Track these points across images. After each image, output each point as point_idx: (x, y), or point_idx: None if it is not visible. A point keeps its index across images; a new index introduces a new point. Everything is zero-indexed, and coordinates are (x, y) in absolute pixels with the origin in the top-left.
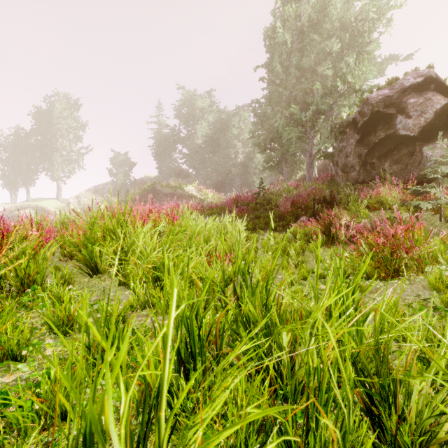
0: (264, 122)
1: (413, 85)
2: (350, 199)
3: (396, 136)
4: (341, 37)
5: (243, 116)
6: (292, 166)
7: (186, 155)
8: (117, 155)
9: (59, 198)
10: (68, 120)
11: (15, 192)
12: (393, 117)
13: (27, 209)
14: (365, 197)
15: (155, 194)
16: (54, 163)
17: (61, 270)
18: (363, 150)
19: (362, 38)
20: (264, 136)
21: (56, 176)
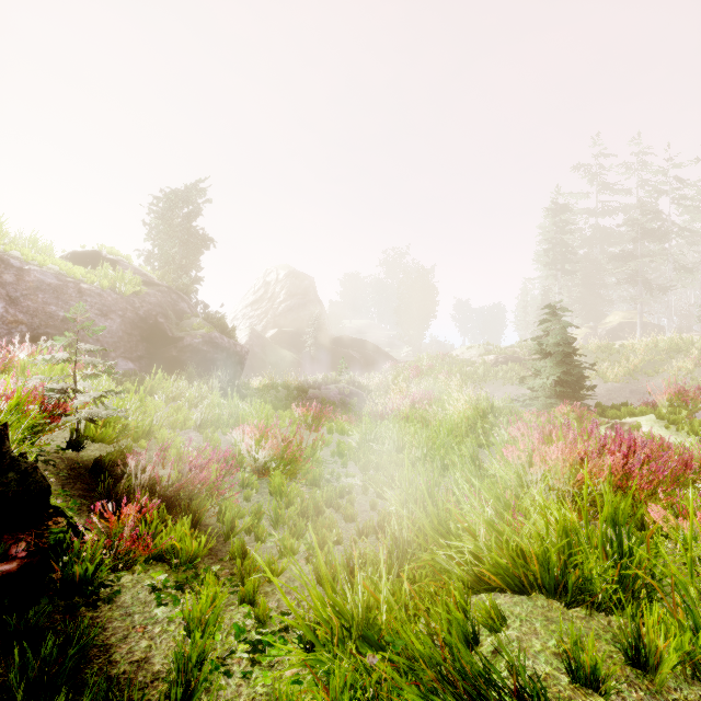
0: None
1: None
2: None
3: None
4: None
5: None
6: None
7: None
8: None
9: None
10: None
11: None
12: None
13: None
14: None
15: None
16: None
17: None
18: None
19: None
20: None
21: None
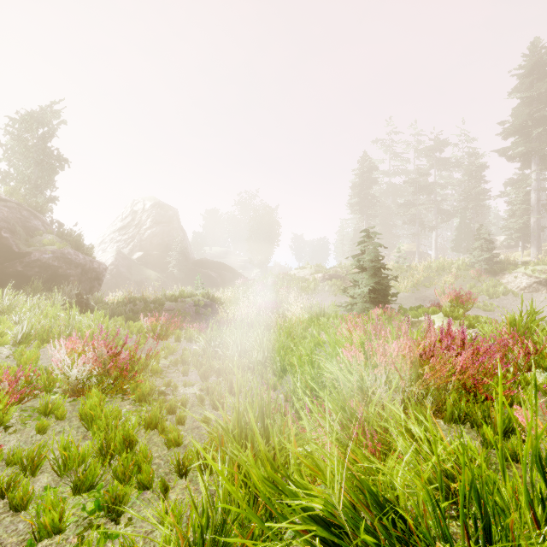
0: None
1: None
2: None
3: None
4: None
5: None
6: None
7: None
8: None
9: None
10: None
11: None
12: None
13: None
14: None
15: None
16: None
17: None
18: None
19: None
20: None
21: None
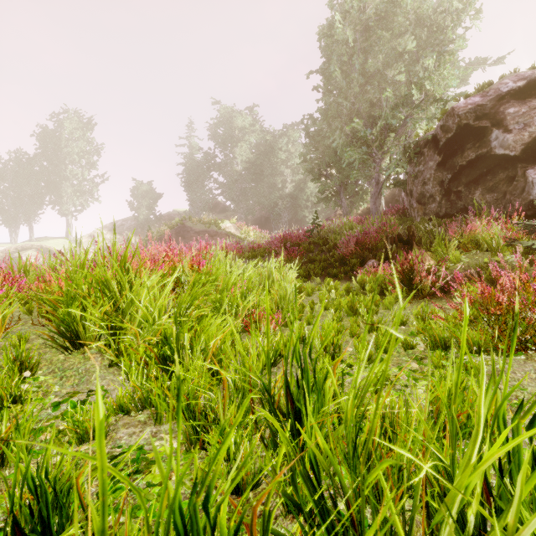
0: (318, 142)
1: (512, 90)
2: (433, 238)
3: (491, 157)
4: (416, 34)
5: (292, 137)
6: (354, 198)
7: (223, 185)
8: (140, 184)
9: (68, 237)
10: (80, 142)
11: (15, 229)
12: (486, 132)
13: (30, 250)
14: (454, 234)
15: (185, 232)
16: (63, 194)
17: (31, 340)
18: (446, 175)
19: (444, 34)
20: (318, 160)
21: (65, 210)
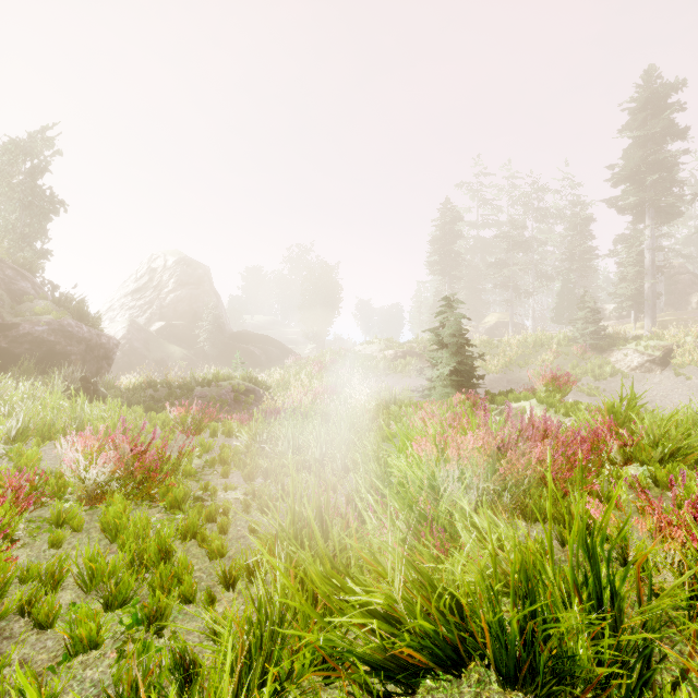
0: None
1: None
2: None
3: None
4: None
5: None
6: None
7: None
8: None
9: None
10: None
11: None
12: None
13: None
14: None
15: None
16: None
17: None
18: None
19: None
20: None
21: None
